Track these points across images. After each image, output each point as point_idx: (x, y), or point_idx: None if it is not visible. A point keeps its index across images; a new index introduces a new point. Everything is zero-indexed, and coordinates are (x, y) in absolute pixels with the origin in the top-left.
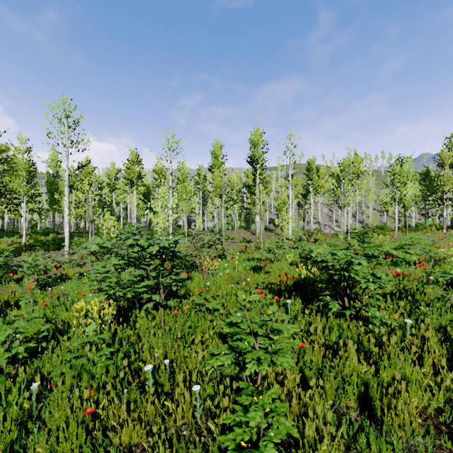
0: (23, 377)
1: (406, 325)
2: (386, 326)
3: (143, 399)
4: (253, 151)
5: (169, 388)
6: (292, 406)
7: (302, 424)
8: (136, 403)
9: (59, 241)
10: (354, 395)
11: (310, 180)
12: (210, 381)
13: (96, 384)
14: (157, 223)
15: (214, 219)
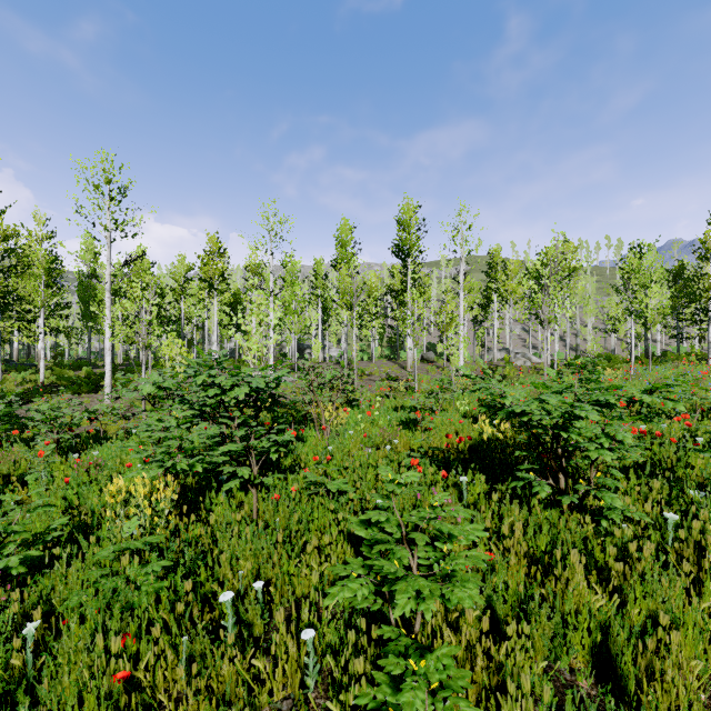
0: (16, 610)
1: (666, 522)
2: (632, 524)
3: (216, 653)
4: (402, 236)
5: (262, 630)
6: (476, 670)
7: (494, 702)
8: (205, 658)
9: (97, 378)
10: (583, 647)
11: (493, 281)
12: (332, 620)
13: (135, 627)
14: (248, 349)
15: (340, 343)
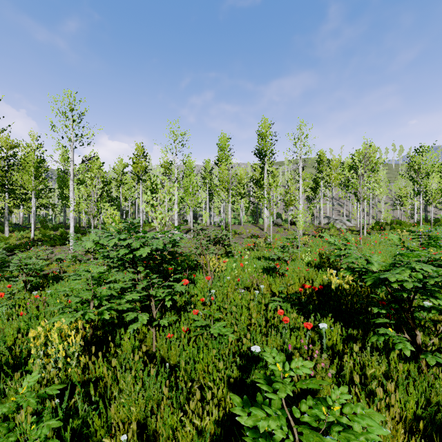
0: None
1: None
2: None
3: None
4: (260, 143)
5: None
6: None
7: None
8: None
9: (66, 235)
10: None
11: (320, 173)
12: None
13: None
14: (155, 218)
15: (220, 213)
